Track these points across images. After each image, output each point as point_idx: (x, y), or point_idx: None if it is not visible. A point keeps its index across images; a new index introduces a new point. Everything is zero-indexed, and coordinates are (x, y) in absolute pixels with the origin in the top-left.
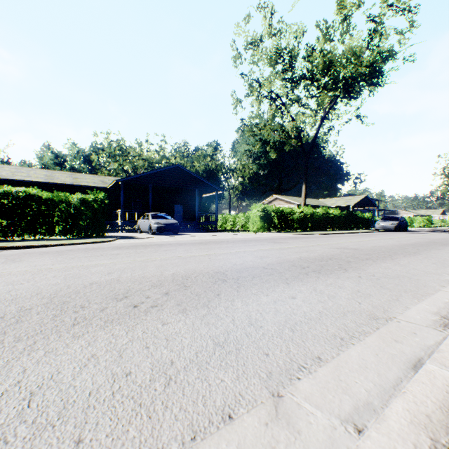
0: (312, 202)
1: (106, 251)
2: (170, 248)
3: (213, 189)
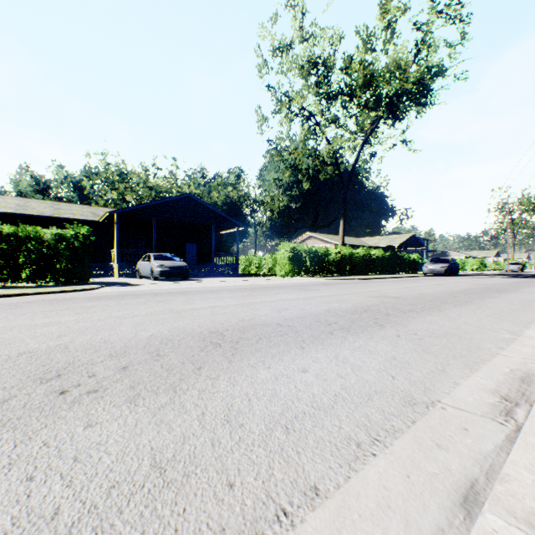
0: (352, 241)
1: (79, 303)
2: (168, 297)
3: (234, 225)
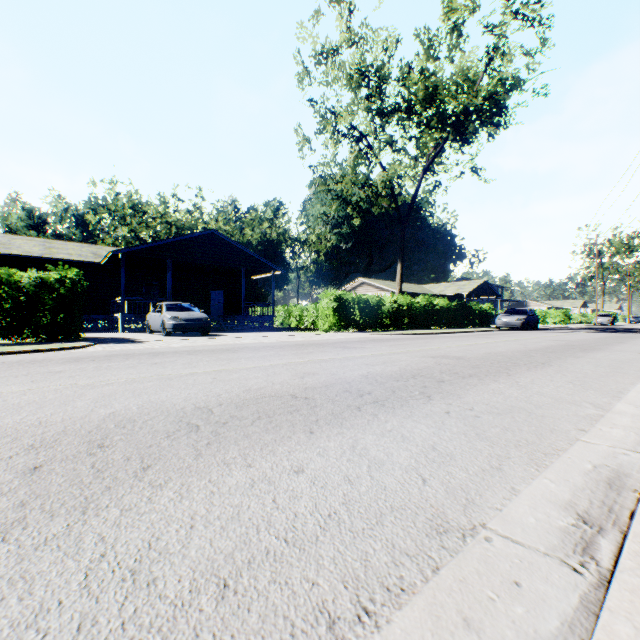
0: (413, 288)
1: (47, 366)
2: (168, 358)
3: (268, 268)
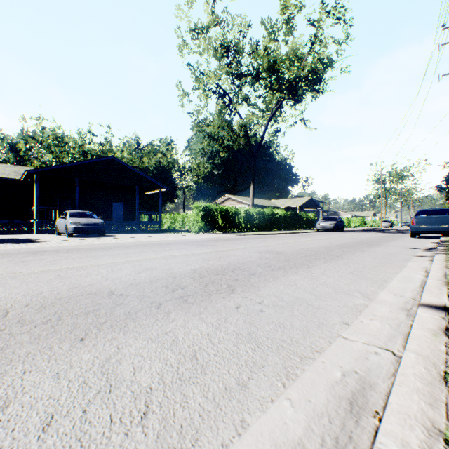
0: (263, 202)
1: None
2: (42, 256)
3: (156, 186)
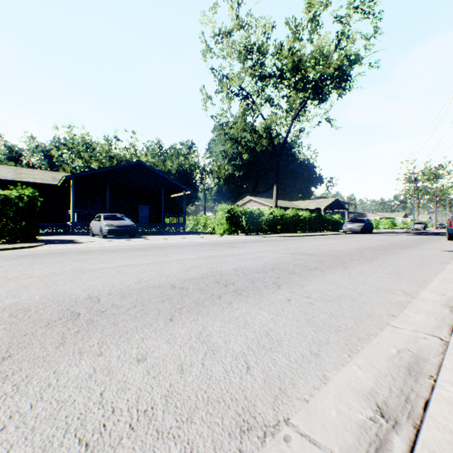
0: (286, 204)
1: None
2: (93, 255)
3: (181, 189)
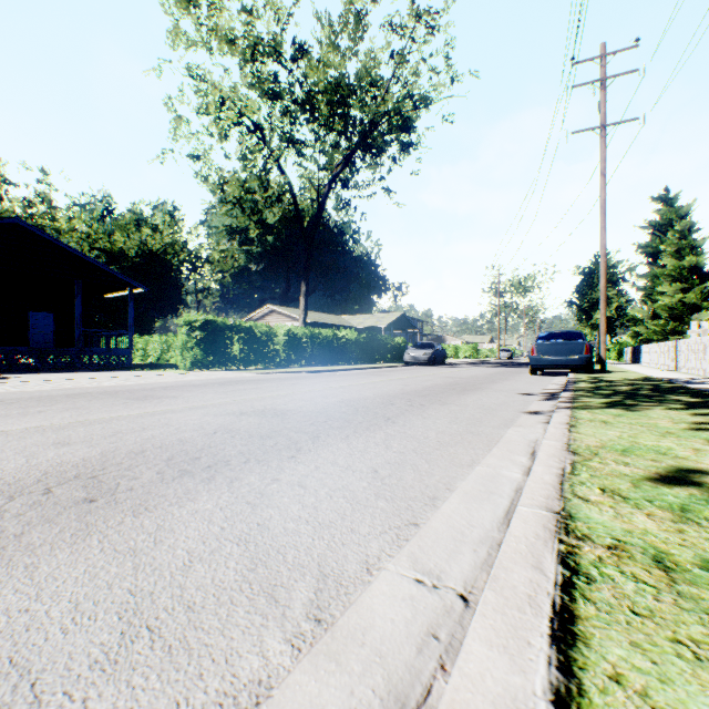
0: (330, 319)
1: None
2: None
3: (122, 283)
